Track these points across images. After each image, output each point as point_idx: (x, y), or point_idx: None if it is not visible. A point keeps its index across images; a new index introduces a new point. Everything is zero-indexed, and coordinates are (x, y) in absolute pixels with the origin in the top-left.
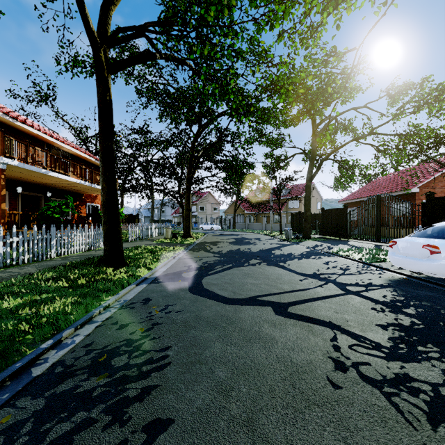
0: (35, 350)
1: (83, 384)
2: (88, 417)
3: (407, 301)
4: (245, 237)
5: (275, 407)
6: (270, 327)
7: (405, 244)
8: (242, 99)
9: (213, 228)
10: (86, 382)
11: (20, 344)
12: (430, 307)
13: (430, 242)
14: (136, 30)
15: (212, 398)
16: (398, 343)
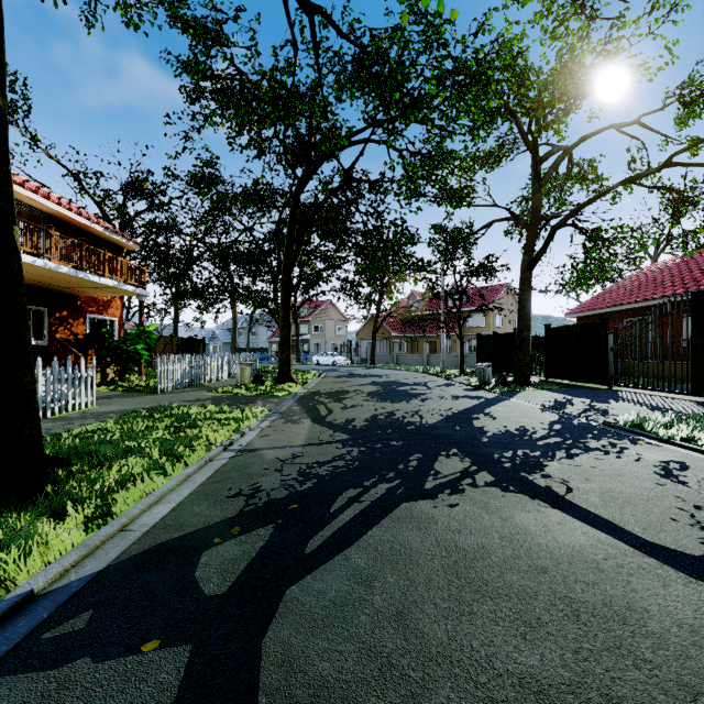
0: None
1: None
2: None
3: None
4: (396, 380)
5: None
6: None
7: None
8: None
9: (336, 362)
10: None
11: None
12: None
13: None
14: None
15: None
16: None
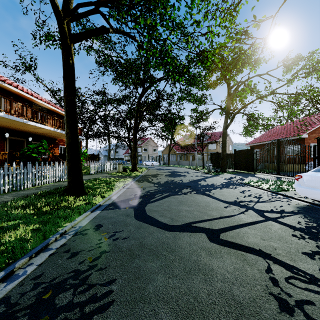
0: None
1: None
2: None
3: None
4: (177, 171)
5: None
6: (207, 256)
7: (310, 178)
8: (175, 66)
9: (153, 164)
10: None
11: None
12: None
13: None
14: (92, 5)
15: None
16: None
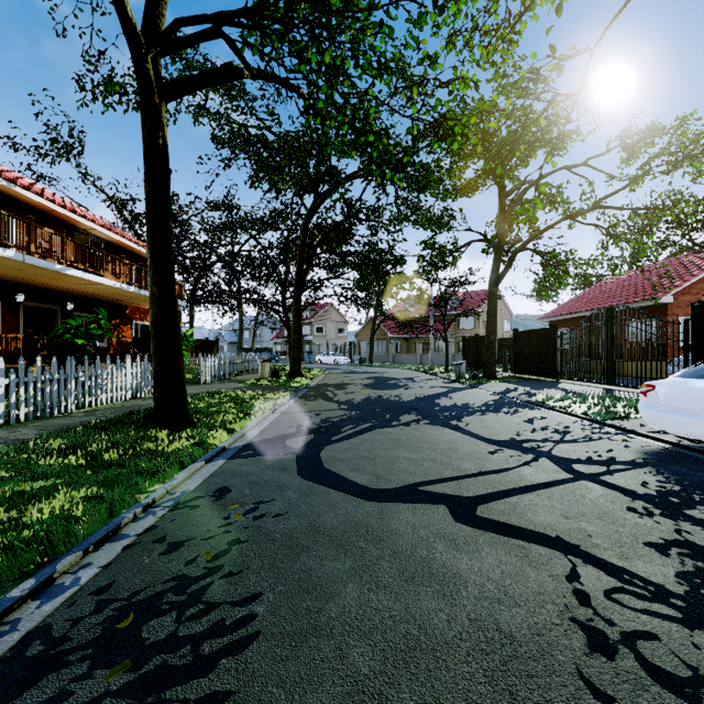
0: None
1: (77, 688)
2: None
3: (688, 494)
4: (389, 376)
5: None
6: (448, 550)
7: (670, 390)
8: (386, 149)
9: (337, 361)
10: (84, 684)
11: None
12: None
13: None
14: (207, 22)
15: None
16: (699, 586)
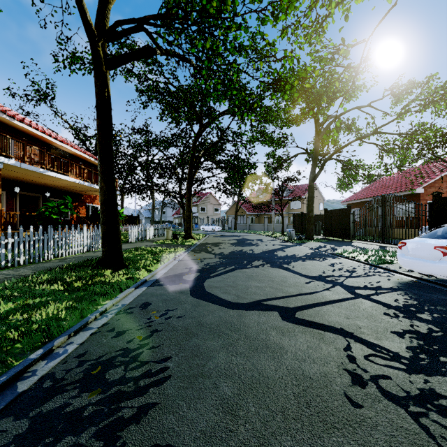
0: (22, 361)
1: (73, 401)
2: (76, 443)
3: (421, 305)
4: (246, 238)
5: (289, 431)
6: (277, 335)
7: (415, 245)
8: (244, 97)
9: (214, 229)
10: (76, 400)
11: (7, 354)
12: (446, 312)
13: (442, 243)
14: (135, 22)
15: (217, 418)
16: (418, 353)
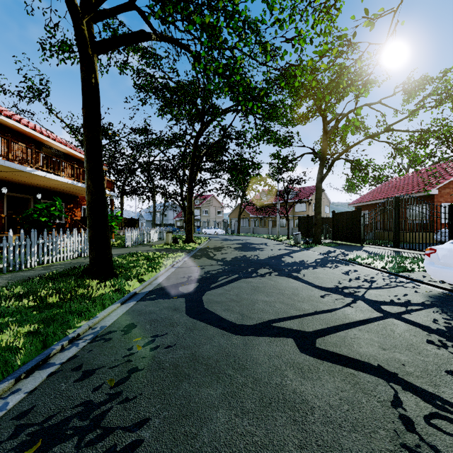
0: None
1: None
2: None
3: None
4: (250, 242)
5: None
6: (296, 377)
7: (448, 252)
8: (248, 91)
9: (216, 232)
10: None
11: None
12: None
13: None
14: None
15: None
16: None
